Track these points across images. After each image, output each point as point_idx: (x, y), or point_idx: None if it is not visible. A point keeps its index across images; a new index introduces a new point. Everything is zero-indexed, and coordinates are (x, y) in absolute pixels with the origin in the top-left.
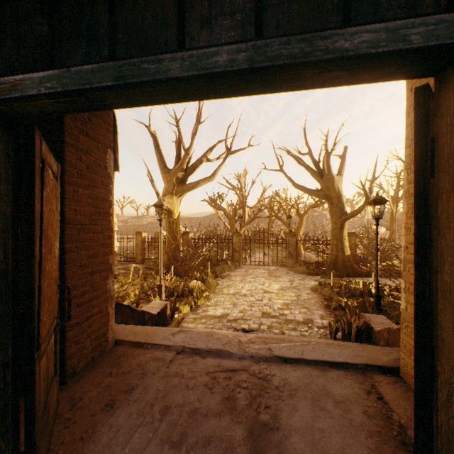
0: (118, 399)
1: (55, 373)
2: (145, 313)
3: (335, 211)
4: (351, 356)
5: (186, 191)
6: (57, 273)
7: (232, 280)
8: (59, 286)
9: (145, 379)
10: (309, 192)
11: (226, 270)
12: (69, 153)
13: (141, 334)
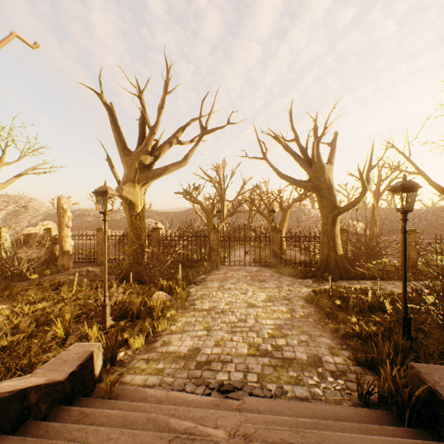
0: None
1: None
2: (27, 393)
3: (325, 204)
4: None
5: (152, 179)
6: None
7: (208, 287)
8: None
9: None
10: (296, 183)
11: (202, 273)
12: None
13: None
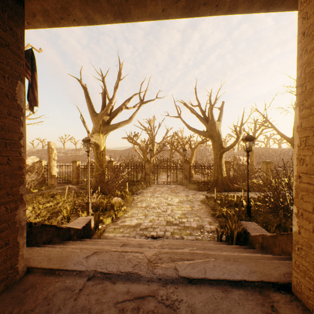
0: None
1: None
2: (70, 229)
3: (216, 146)
4: (247, 272)
5: (110, 130)
6: None
7: (144, 196)
8: None
9: None
10: (199, 133)
11: (140, 188)
12: None
13: (55, 259)
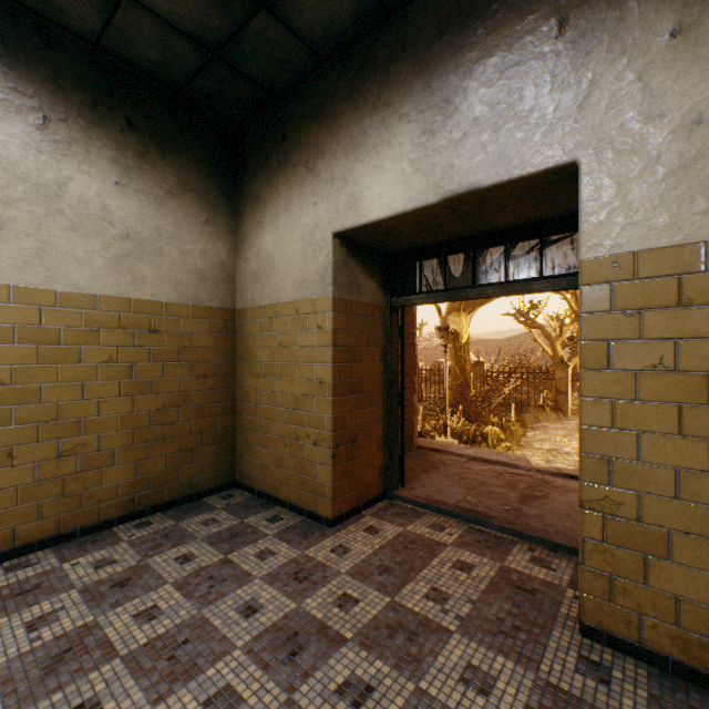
0: (429, 469)
1: None
2: None
3: None
4: None
5: (479, 306)
6: None
7: (549, 434)
8: None
9: (445, 466)
10: None
11: (541, 420)
12: None
13: (437, 445)
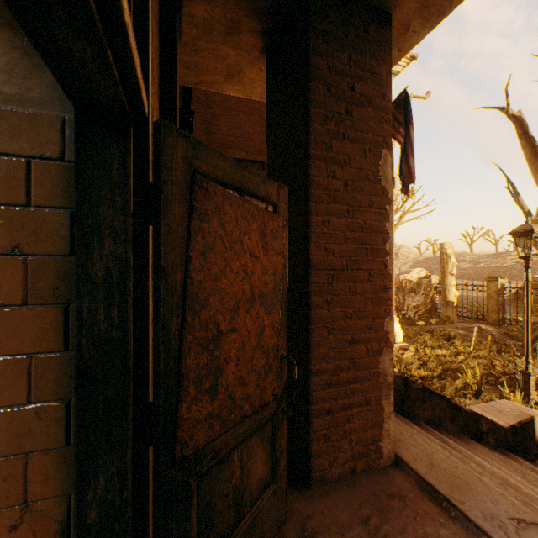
0: None
1: (273, 478)
2: (478, 418)
3: None
4: None
5: None
6: (270, 339)
7: None
8: (281, 357)
9: None
10: None
11: None
12: (316, 170)
13: (441, 472)
